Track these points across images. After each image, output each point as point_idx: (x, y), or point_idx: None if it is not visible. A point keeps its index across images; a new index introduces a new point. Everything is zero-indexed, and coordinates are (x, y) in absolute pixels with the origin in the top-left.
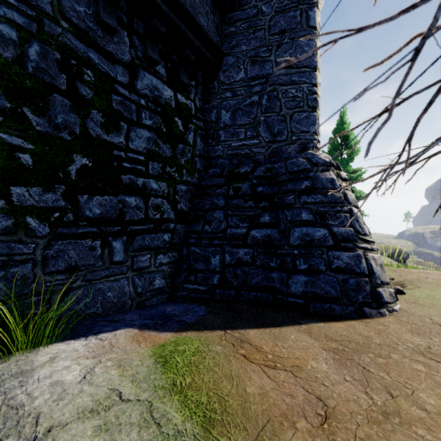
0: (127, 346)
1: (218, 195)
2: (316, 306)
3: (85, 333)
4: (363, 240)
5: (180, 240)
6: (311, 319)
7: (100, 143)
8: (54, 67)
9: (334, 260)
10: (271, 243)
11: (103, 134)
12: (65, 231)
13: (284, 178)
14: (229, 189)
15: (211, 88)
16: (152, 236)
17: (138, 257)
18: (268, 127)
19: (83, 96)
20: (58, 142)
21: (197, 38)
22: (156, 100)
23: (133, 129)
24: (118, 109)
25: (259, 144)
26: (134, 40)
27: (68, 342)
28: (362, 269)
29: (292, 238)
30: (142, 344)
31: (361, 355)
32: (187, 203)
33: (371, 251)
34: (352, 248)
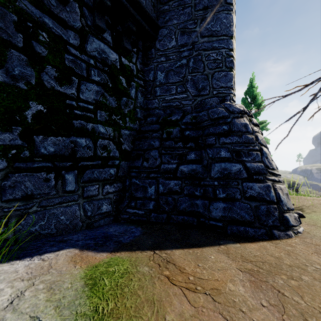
0: (63, 267)
1: (154, 138)
2: (233, 228)
3: (32, 253)
4: (271, 174)
5: (124, 173)
6: (228, 240)
7: (54, 93)
8: (11, 27)
9: (248, 190)
10: (196, 176)
11: (56, 86)
12: (21, 165)
13: (207, 123)
14: (163, 133)
15: (150, 54)
16: (100, 170)
17: (87, 187)
18: (194, 84)
19: (38, 53)
20: (15, 91)
21: (137, 12)
22: (104, 61)
23: (83, 83)
24: (70, 66)
25: (187, 97)
26: (84, 11)
27: (13, 262)
28: (272, 197)
29: (213, 172)
30: (77, 265)
31: (275, 277)
32: (130, 144)
33: (278, 183)
34: (263, 180)
